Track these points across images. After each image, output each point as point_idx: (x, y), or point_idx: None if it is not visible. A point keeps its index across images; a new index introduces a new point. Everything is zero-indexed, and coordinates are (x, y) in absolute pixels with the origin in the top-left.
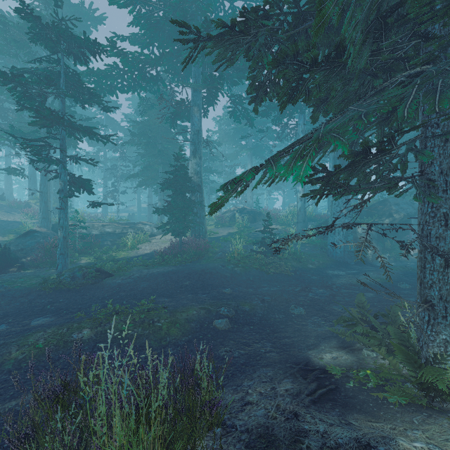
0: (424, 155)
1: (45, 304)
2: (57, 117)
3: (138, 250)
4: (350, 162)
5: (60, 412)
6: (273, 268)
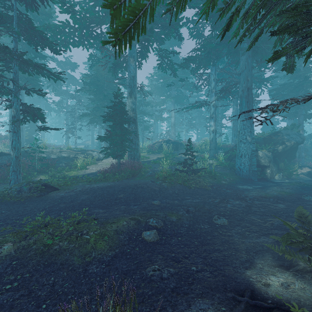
0: None
1: None
2: (3, 46)
3: (86, 170)
4: None
5: None
6: (193, 184)
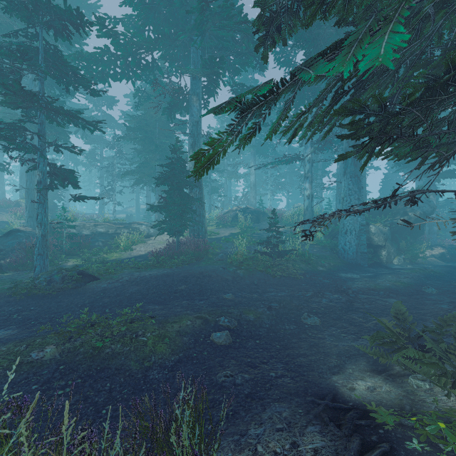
0: None
1: (12, 312)
2: (29, 93)
3: (132, 252)
4: (424, 93)
5: None
6: (279, 271)
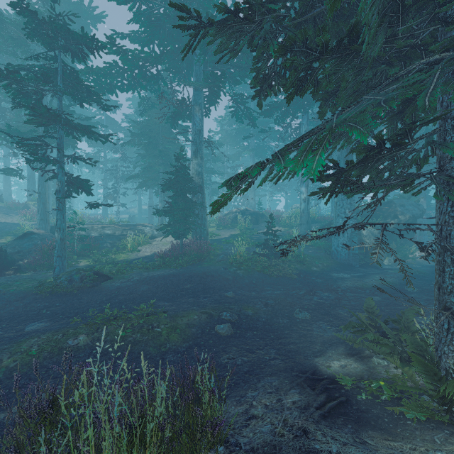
0: (448, 147)
1: (41, 308)
2: (53, 114)
3: (138, 252)
4: (363, 158)
5: (48, 429)
6: (276, 271)
